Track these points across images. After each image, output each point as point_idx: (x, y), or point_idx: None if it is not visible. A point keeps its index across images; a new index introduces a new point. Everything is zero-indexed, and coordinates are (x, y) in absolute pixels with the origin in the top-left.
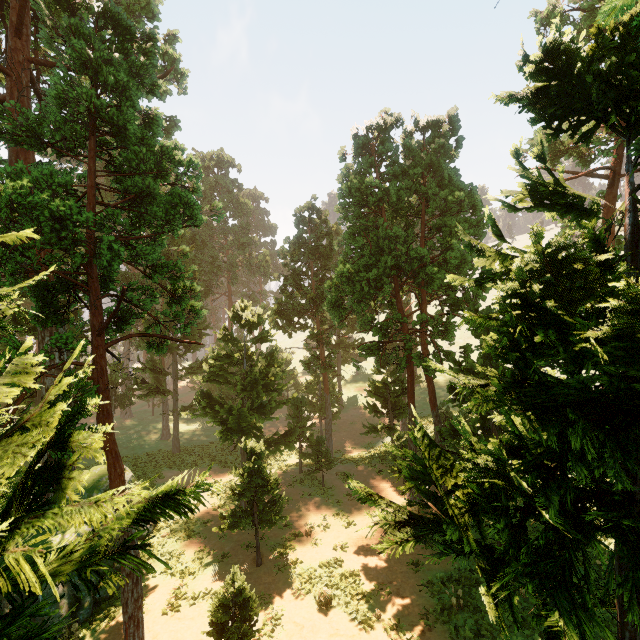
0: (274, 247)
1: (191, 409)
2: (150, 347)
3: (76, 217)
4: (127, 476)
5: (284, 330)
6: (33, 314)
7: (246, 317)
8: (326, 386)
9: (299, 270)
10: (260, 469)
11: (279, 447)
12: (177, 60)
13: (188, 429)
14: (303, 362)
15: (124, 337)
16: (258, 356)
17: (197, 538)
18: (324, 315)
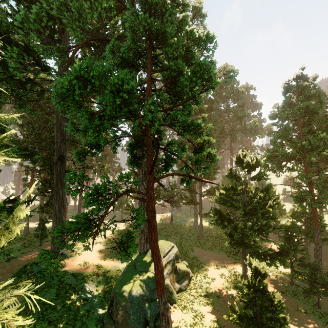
0: (260, 117)
1: (209, 215)
2: (182, 182)
3: (125, 87)
4: (174, 250)
5: (273, 171)
6: (128, 161)
7: (246, 162)
8: (315, 218)
9: (287, 126)
10: (262, 285)
11: (274, 262)
12: (200, 9)
13: (207, 224)
14: (294, 197)
15: (165, 175)
16: (255, 190)
17: (212, 307)
18: (310, 160)
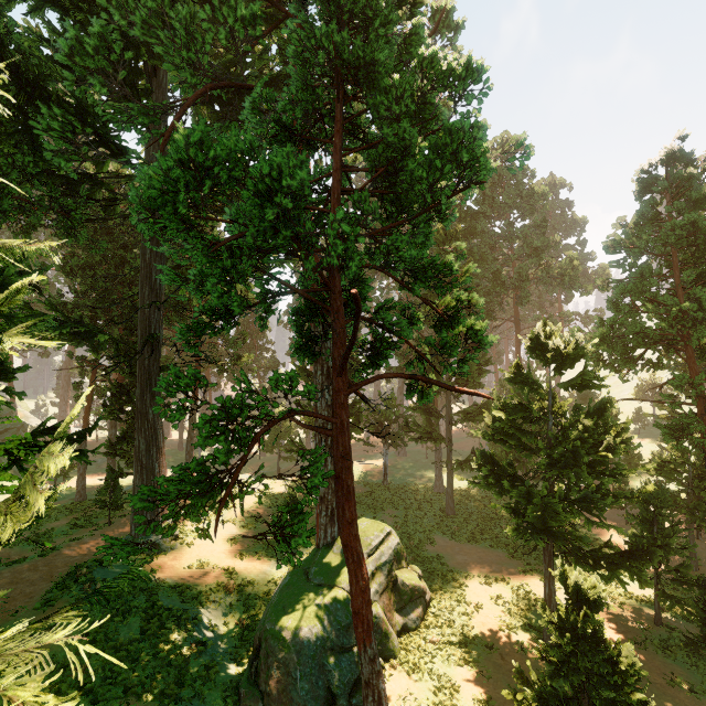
0: (581, 250)
1: (467, 465)
2: (410, 392)
3: (286, 183)
4: (392, 542)
5: (612, 369)
6: (293, 346)
7: (553, 348)
8: None
9: (646, 268)
10: (592, 626)
11: (617, 573)
12: (450, 13)
13: (464, 485)
14: (662, 428)
15: (372, 378)
16: (572, 410)
17: (477, 670)
18: (700, 344)
